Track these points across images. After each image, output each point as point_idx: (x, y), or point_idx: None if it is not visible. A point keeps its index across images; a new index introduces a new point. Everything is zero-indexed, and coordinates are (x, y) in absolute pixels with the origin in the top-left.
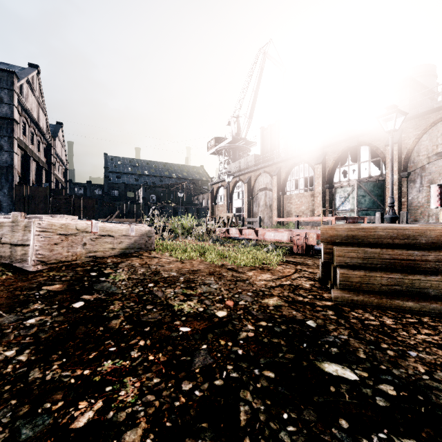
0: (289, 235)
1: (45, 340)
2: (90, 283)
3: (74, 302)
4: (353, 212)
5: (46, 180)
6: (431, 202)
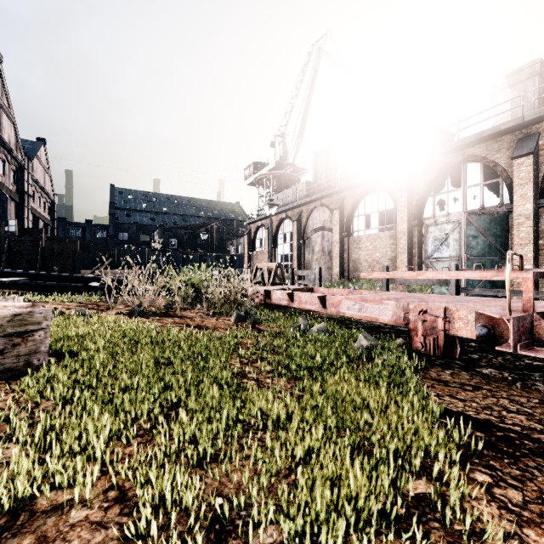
0: (396, 309)
1: None
2: None
3: None
4: (454, 261)
5: (17, 216)
6: None
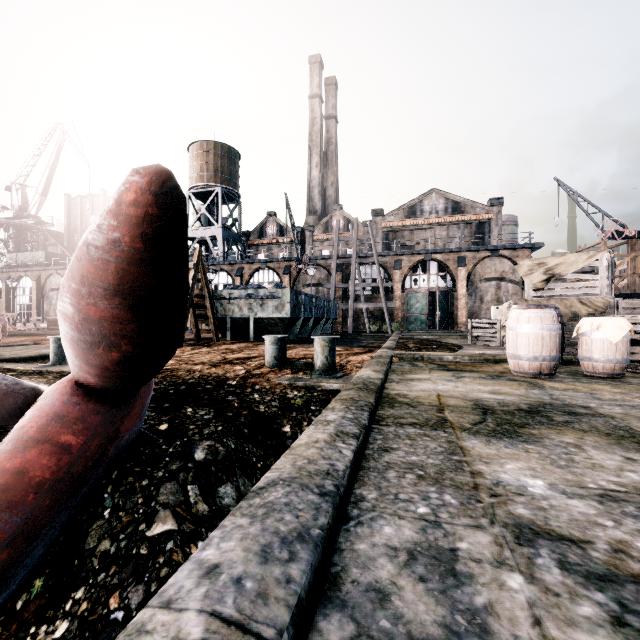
0: None
1: None
2: None
3: None
4: None
5: None
6: None
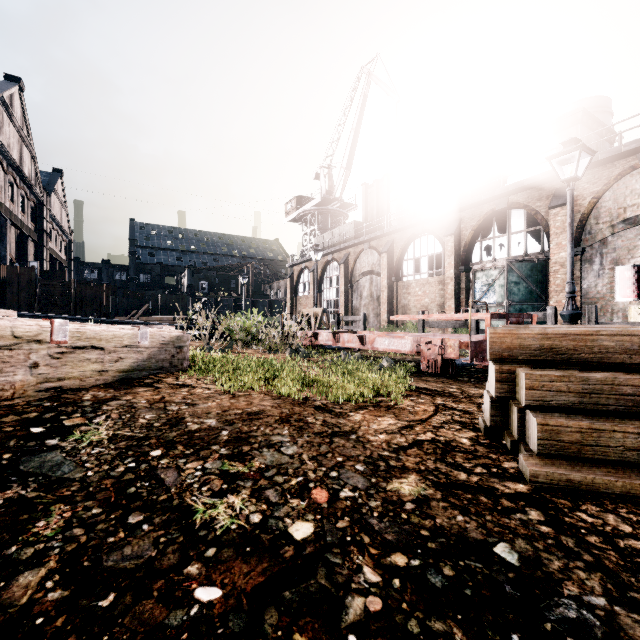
0: (413, 342)
1: None
2: (15, 455)
3: None
4: (500, 307)
5: (35, 257)
6: (616, 291)
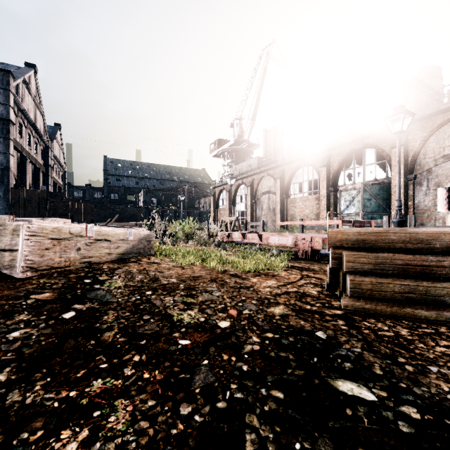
0: (293, 239)
1: (29, 356)
2: (83, 291)
3: (64, 312)
4: (358, 216)
5: (44, 183)
6: (438, 205)
